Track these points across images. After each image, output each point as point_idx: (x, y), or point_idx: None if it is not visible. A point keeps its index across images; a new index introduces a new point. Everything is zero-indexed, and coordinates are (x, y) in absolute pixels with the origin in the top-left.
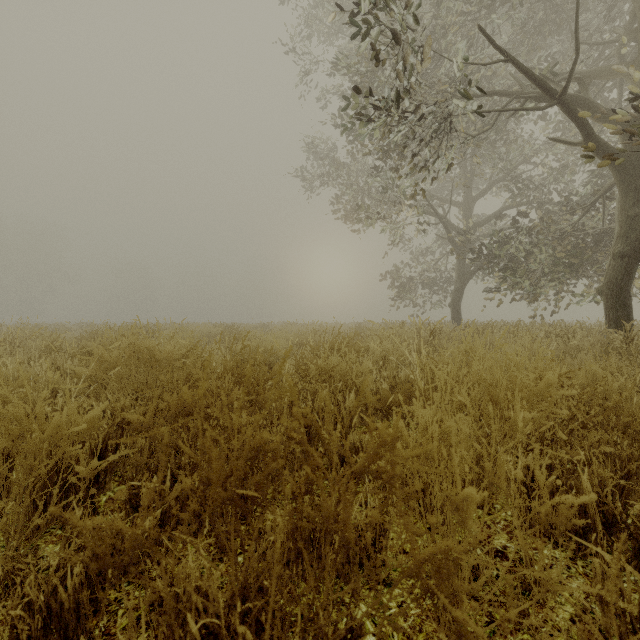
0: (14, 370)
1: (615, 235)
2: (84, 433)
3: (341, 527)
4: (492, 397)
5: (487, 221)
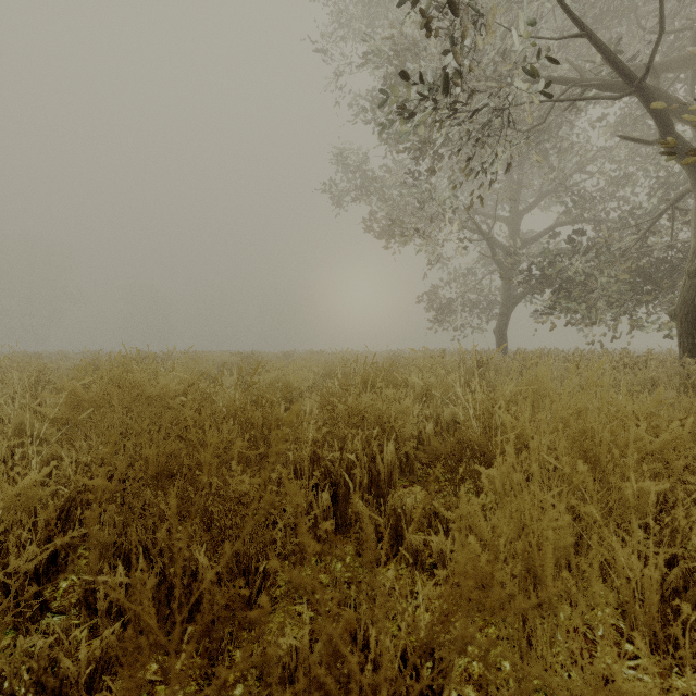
0: None
1: (691, 250)
2: (16, 509)
3: None
4: (585, 453)
5: (536, 237)
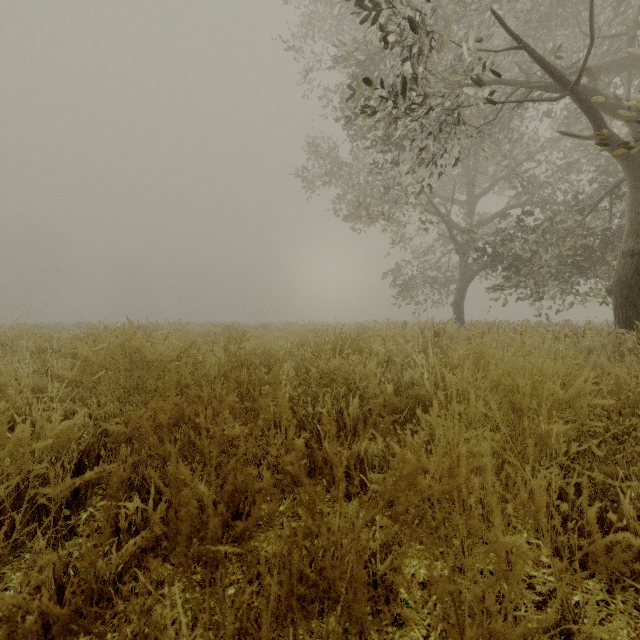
0: (1, 372)
1: (625, 232)
2: (55, 447)
3: (351, 595)
4: (513, 405)
5: (490, 220)
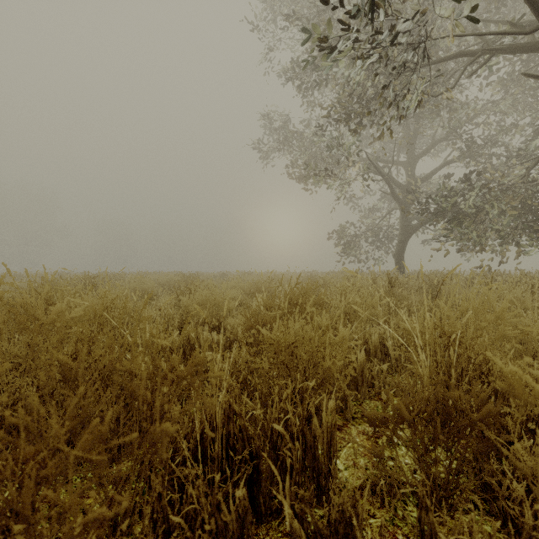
0: None
1: None
2: None
3: None
4: None
5: (429, 177)
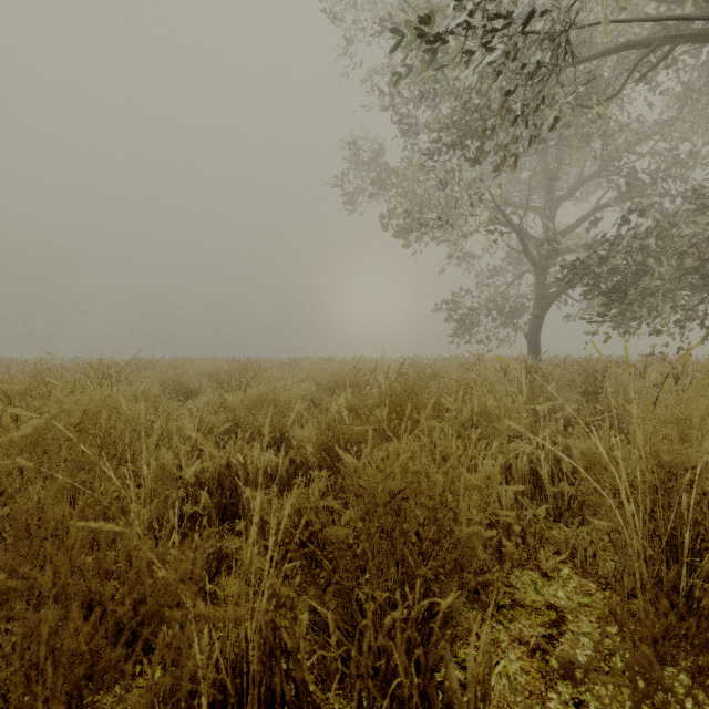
0: None
1: None
2: None
3: None
4: None
5: (575, 229)
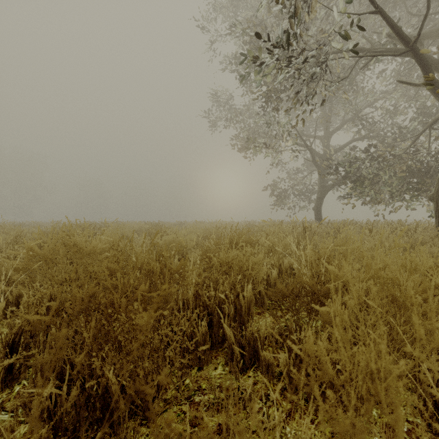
0: None
1: None
2: None
3: None
4: (392, 296)
5: (340, 149)
